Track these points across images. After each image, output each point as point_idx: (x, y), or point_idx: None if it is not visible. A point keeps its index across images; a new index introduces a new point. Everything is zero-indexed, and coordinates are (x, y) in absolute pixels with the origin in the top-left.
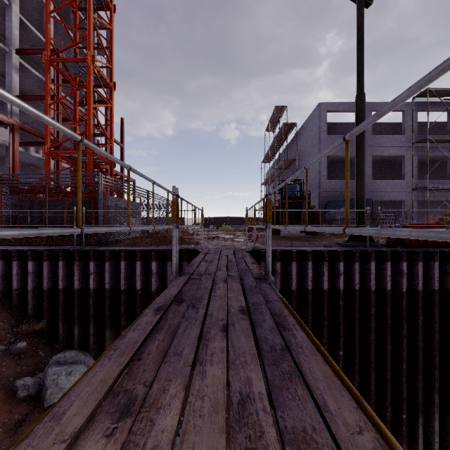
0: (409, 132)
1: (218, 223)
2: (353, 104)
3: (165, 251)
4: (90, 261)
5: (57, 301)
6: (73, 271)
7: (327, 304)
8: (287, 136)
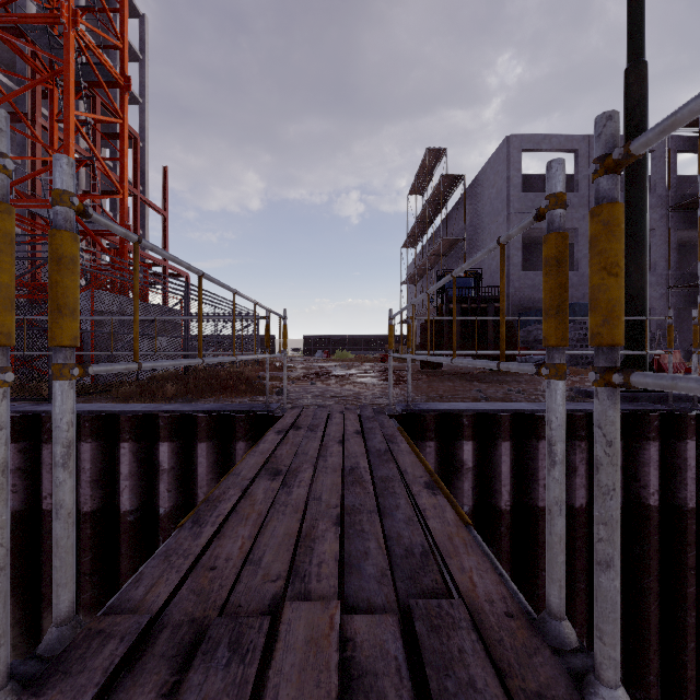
0: (663, 188)
1: (330, 347)
2: (566, 138)
3: (193, 416)
4: None
5: None
6: None
7: (583, 543)
8: (446, 200)
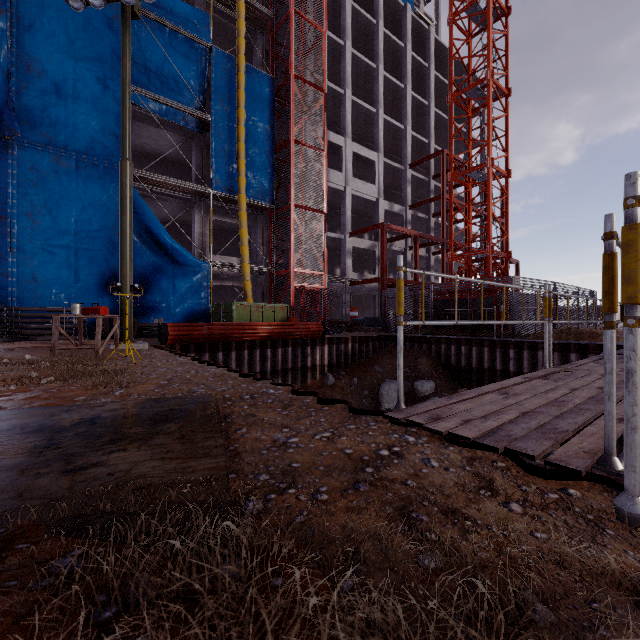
0: None
1: None
2: None
3: (586, 344)
4: (509, 349)
5: (481, 378)
6: (495, 355)
7: None
8: None
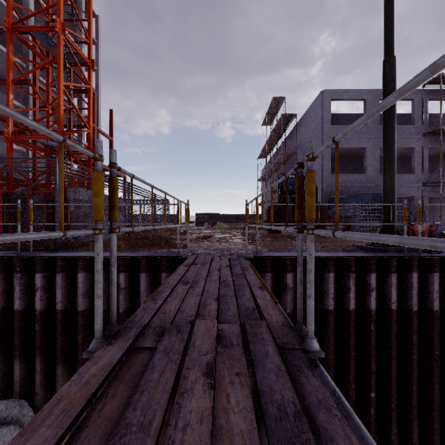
0: (419, 122)
1: (213, 220)
2: (358, 91)
3: (138, 258)
4: (35, 272)
5: None
6: (13, 285)
7: (354, 330)
8: (285, 129)
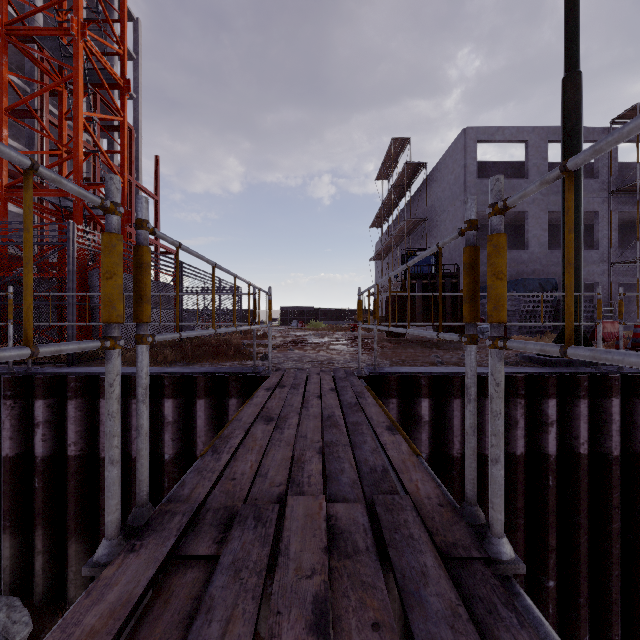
0: (605, 175)
1: (304, 317)
2: (518, 130)
3: (193, 377)
4: (35, 398)
5: None
6: (1, 418)
7: (523, 485)
8: (410, 185)
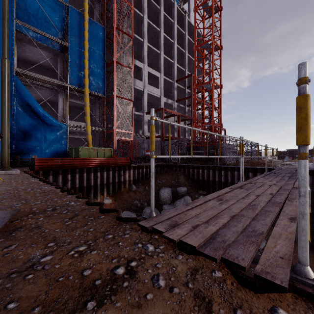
0: None
1: (293, 155)
2: None
3: (256, 168)
4: (222, 170)
5: (209, 185)
6: (215, 174)
7: None
8: None
